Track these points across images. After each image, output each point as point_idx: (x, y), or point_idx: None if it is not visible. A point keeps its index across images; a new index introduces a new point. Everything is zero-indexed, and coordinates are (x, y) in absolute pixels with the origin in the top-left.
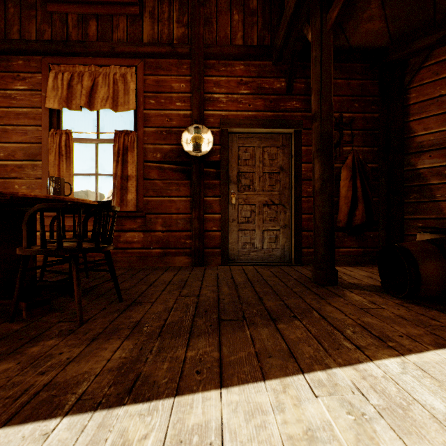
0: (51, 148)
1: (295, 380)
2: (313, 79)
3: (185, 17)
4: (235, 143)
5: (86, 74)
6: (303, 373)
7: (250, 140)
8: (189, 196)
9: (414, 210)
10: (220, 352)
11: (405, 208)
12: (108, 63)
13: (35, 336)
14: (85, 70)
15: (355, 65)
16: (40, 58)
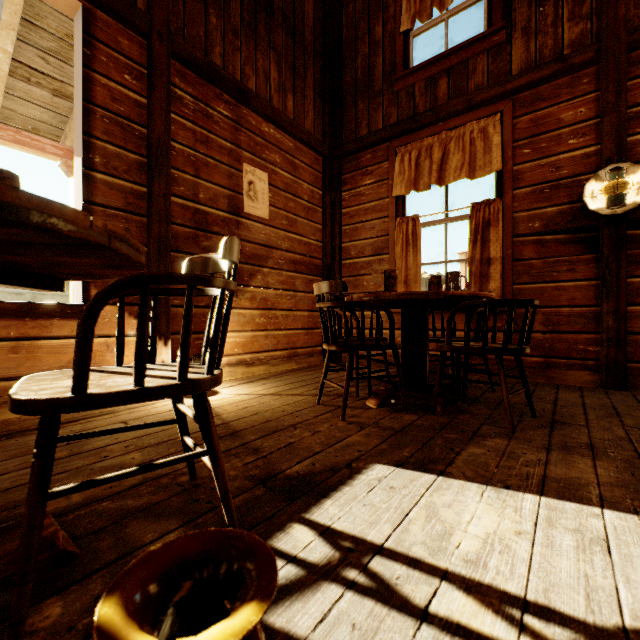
0: (397, 239)
1: None
2: None
3: (584, 5)
4: None
5: (435, 145)
6: None
7: None
8: (592, 278)
9: None
10: None
11: None
12: (462, 122)
13: (472, 431)
14: (433, 140)
15: None
16: (386, 145)
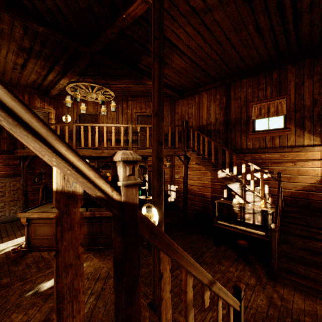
0: None
1: (1, 244)
2: (22, 176)
3: None
4: None
5: None
6: (3, 243)
7: (4, 179)
8: None
9: None
10: None
11: None
12: None
13: None
14: None
15: None
16: None
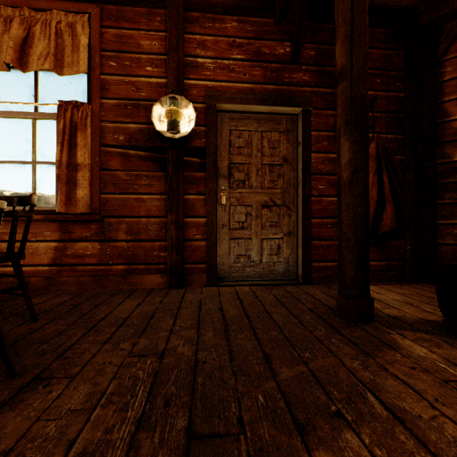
0: None
1: None
2: (340, 19)
3: None
4: (226, 126)
5: (15, 19)
6: None
7: (245, 122)
8: (163, 193)
9: (450, 213)
10: None
11: (438, 211)
12: (48, 7)
13: None
14: (15, 14)
15: (376, 31)
16: None
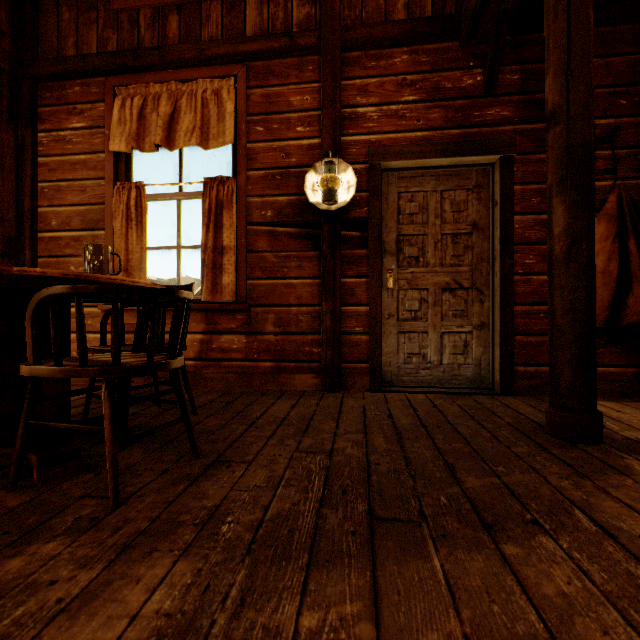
0: (116, 211)
1: None
2: (551, 44)
3: None
4: (394, 188)
5: (163, 96)
6: None
7: (419, 180)
8: (316, 276)
9: None
10: (377, 624)
11: None
12: (194, 76)
13: (31, 527)
14: (162, 90)
15: (619, 29)
16: (103, 79)
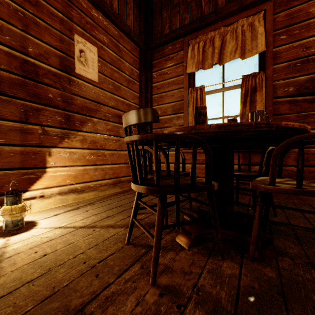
0: (189, 102)
1: None
2: None
3: None
4: None
5: (216, 37)
6: None
7: None
8: None
9: None
10: None
11: None
12: (235, 20)
13: None
14: (215, 34)
15: None
16: (182, 39)
